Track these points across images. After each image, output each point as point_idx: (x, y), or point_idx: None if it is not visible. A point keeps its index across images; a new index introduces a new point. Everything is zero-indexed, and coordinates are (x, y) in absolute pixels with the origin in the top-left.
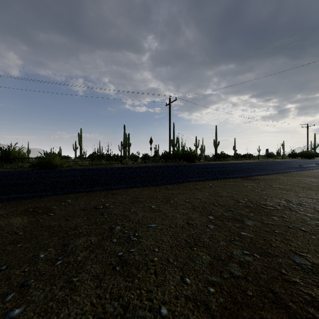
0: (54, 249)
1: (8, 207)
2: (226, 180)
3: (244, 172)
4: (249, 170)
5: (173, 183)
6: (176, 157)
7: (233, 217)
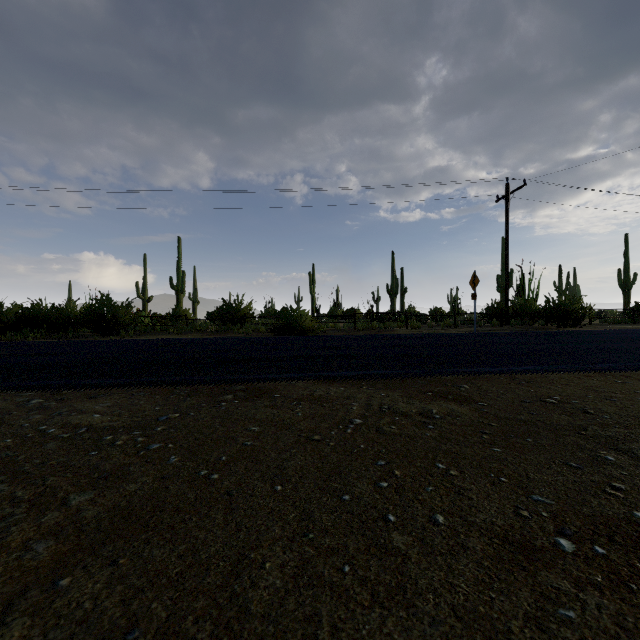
0: (610, 453)
1: (383, 387)
2: None
3: None
4: None
5: None
6: (525, 314)
7: None
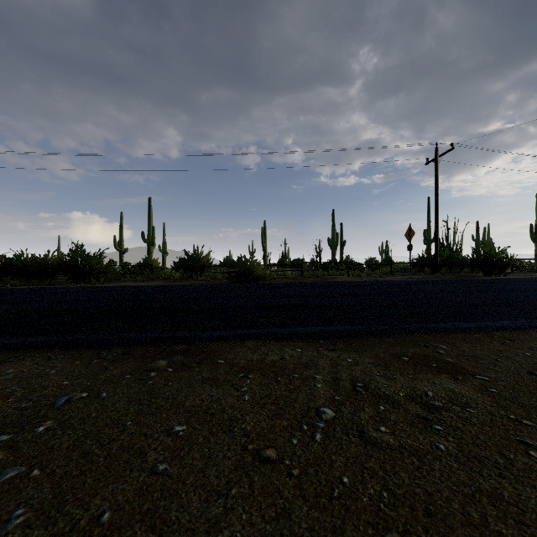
0: None
1: (345, 347)
2: None
3: None
4: None
5: None
6: (453, 263)
7: None
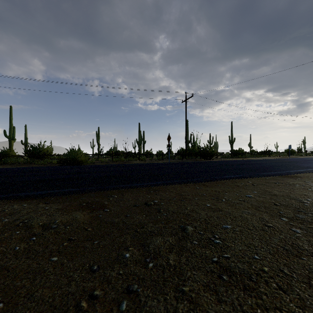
0: (135, 249)
1: (61, 201)
2: (263, 178)
3: (278, 169)
4: (282, 167)
5: (212, 180)
6: (193, 154)
7: (312, 220)
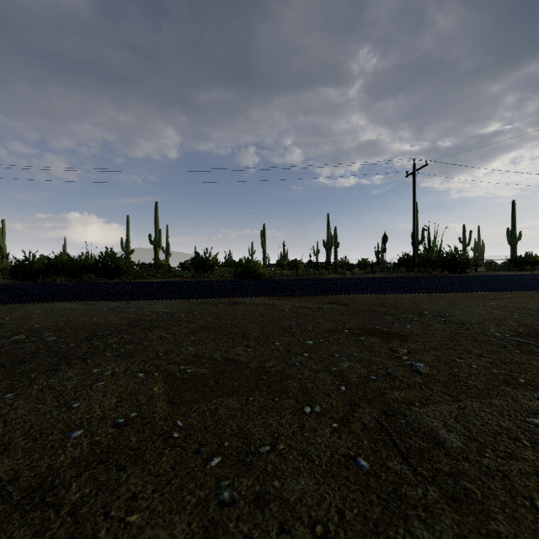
0: (389, 317)
1: (304, 301)
2: (535, 293)
3: None
4: None
5: (452, 292)
6: (427, 263)
7: None
